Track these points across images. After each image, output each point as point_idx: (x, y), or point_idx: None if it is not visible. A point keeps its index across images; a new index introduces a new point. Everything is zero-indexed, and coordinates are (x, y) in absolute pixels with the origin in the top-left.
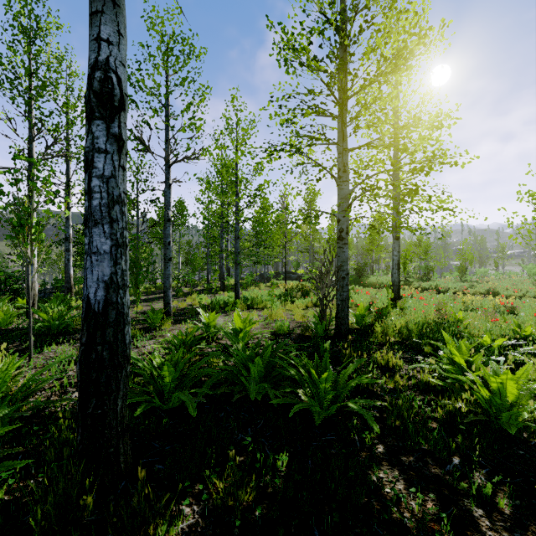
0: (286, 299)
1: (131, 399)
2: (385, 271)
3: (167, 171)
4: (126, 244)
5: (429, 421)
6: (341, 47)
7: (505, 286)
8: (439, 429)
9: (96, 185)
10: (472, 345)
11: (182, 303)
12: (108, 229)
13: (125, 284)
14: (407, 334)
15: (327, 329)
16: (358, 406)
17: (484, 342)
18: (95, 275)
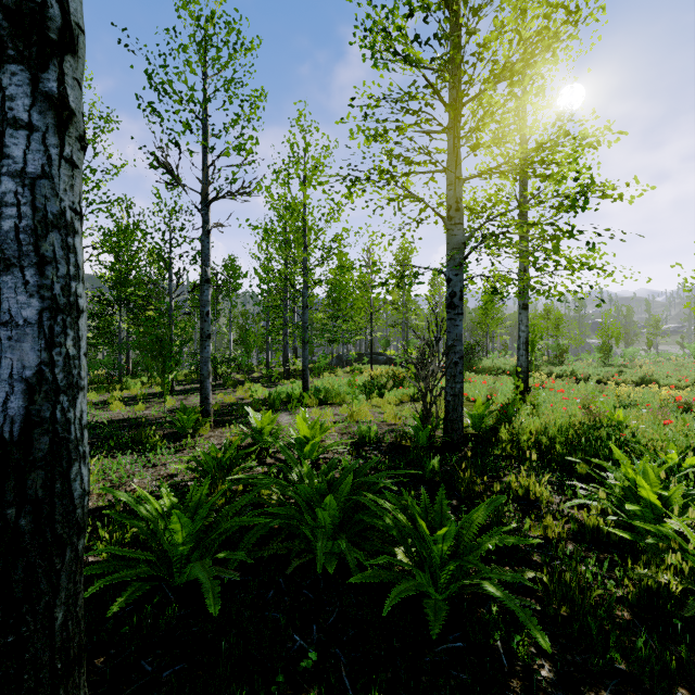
0: (372, 390)
1: (113, 575)
2: (503, 352)
3: (204, 211)
4: (78, 308)
5: (621, 612)
6: (452, 31)
7: (665, 371)
8: (635, 622)
9: (9, 191)
10: (661, 468)
11: (229, 396)
12: (33, 276)
13: (73, 383)
14: (548, 444)
15: (432, 437)
16: (504, 592)
17: (668, 460)
18: (6, 368)
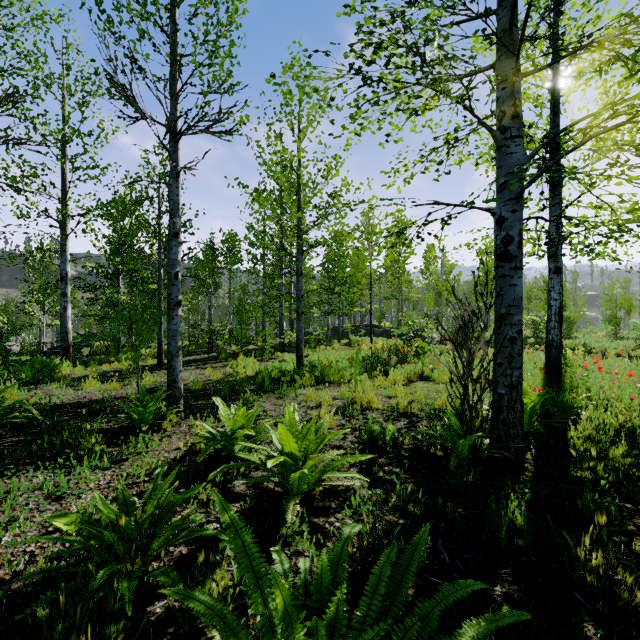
0: (373, 367)
1: None
2: None
3: (172, 148)
4: None
5: None
6: None
7: None
8: None
9: None
10: None
11: (216, 373)
12: None
13: None
14: None
15: (476, 446)
16: None
17: None
18: None
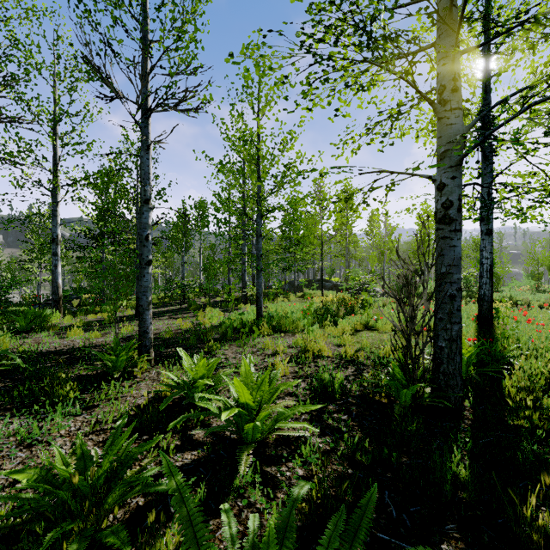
0: (324, 317)
1: None
2: None
3: (143, 124)
4: None
5: None
6: None
7: None
8: None
9: None
10: None
11: (185, 323)
12: None
13: None
14: None
15: (418, 394)
16: None
17: None
18: None
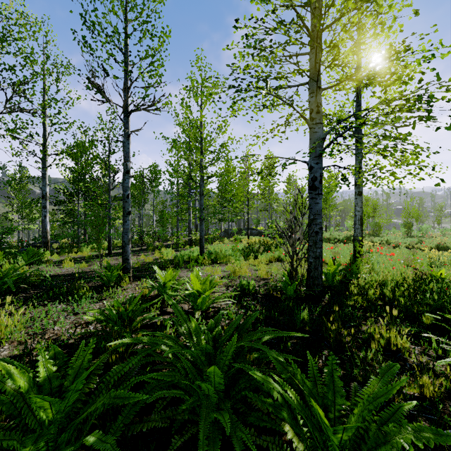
0: (248, 253)
1: None
2: (337, 228)
3: (125, 120)
4: None
5: None
6: None
7: None
8: None
9: None
10: None
11: (148, 257)
12: None
13: None
14: (392, 297)
15: (297, 290)
16: None
17: None
18: None
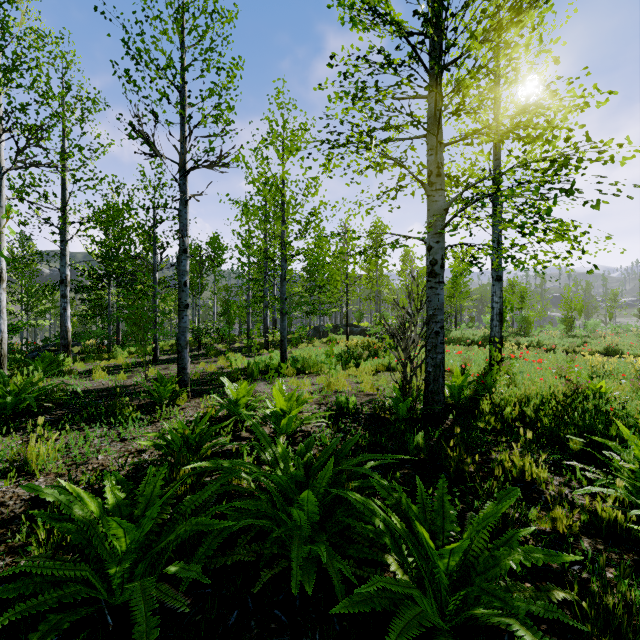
0: (348, 360)
1: (27, 602)
2: (470, 324)
3: (182, 181)
4: None
5: None
6: None
7: (628, 342)
8: None
9: None
10: None
11: (210, 366)
12: None
13: None
14: (534, 417)
15: (412, 408)
16: (544, 639)
17: None
18: None
